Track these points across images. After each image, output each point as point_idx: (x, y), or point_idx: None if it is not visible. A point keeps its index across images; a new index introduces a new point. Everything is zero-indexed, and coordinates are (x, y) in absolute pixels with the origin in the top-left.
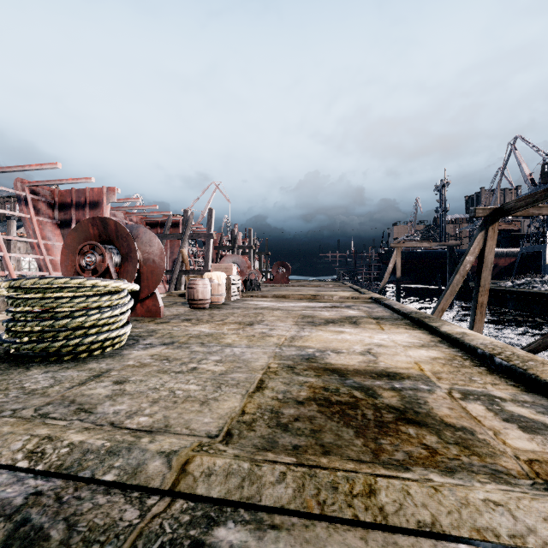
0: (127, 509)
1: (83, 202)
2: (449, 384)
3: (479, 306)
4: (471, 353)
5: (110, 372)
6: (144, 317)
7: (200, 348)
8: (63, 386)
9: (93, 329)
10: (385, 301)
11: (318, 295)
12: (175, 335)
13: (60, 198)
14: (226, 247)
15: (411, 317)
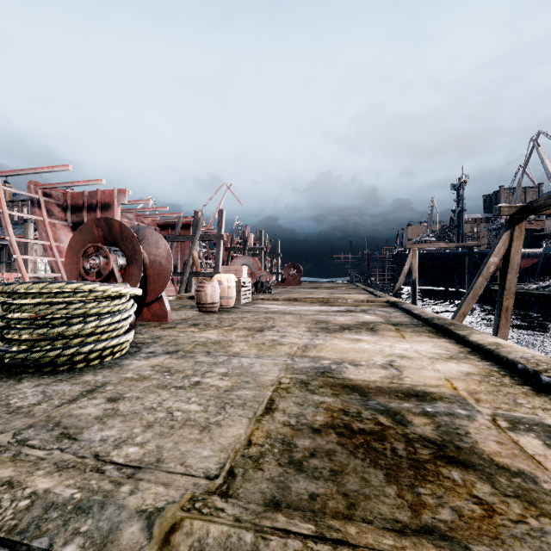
0: None
1: (94, 204)
2: (490, 409)
3: (503, 310)
4: (509, 367)
5: (105, 386)
6: (150, 321)
7: (206, 357)
8: (52, 403)
9: (91, 337)
10: (403, 305)
11: (332, 298)
12: (180, 342)
13: (72, 200)
14: (237, 248)
15: (434, 323)
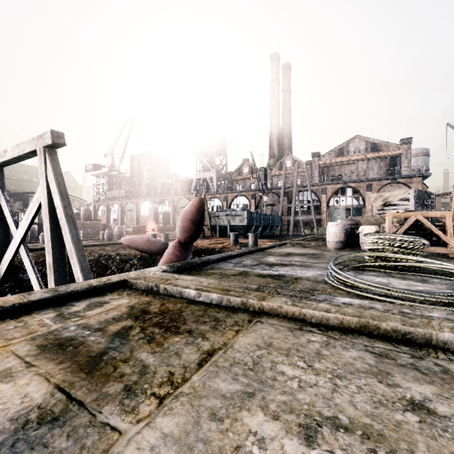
0: (281, 291)
1: None
2: (51, 326)
3: None
4: None
5: None
6: None
7: None
8: None
9: None
10: None
11: None
12: None
13: None
14: None
15: None
